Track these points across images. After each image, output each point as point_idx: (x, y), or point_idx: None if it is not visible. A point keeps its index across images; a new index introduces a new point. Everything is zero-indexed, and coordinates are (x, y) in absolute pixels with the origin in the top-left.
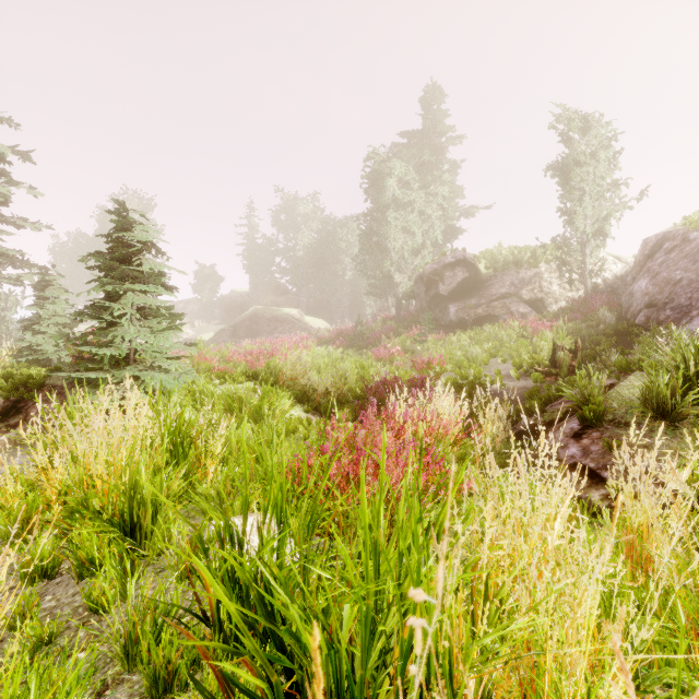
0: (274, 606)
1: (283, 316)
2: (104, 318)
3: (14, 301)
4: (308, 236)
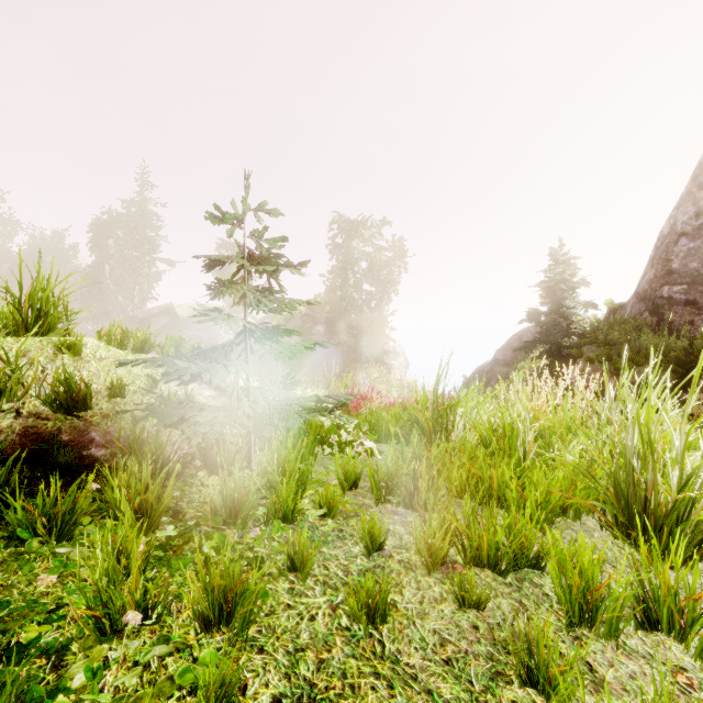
0: None
1: None
2: None
3: None
4: None
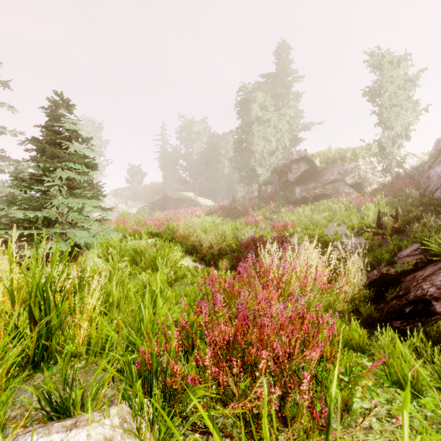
0: None
1: (183, 197)
2: (38, 188)
3: None
4: (200, 146)
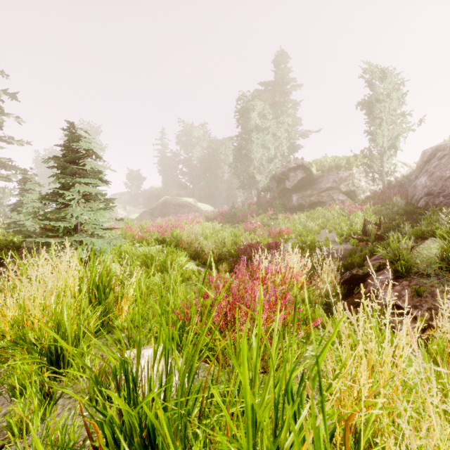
0: (159, 444)
1: (183, 202)
2: (59, 201)
3: (8, 193)
4: (200, 151)
